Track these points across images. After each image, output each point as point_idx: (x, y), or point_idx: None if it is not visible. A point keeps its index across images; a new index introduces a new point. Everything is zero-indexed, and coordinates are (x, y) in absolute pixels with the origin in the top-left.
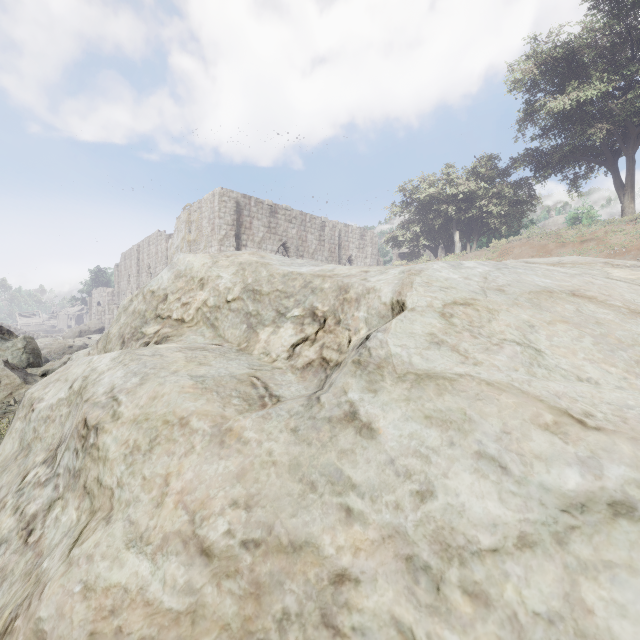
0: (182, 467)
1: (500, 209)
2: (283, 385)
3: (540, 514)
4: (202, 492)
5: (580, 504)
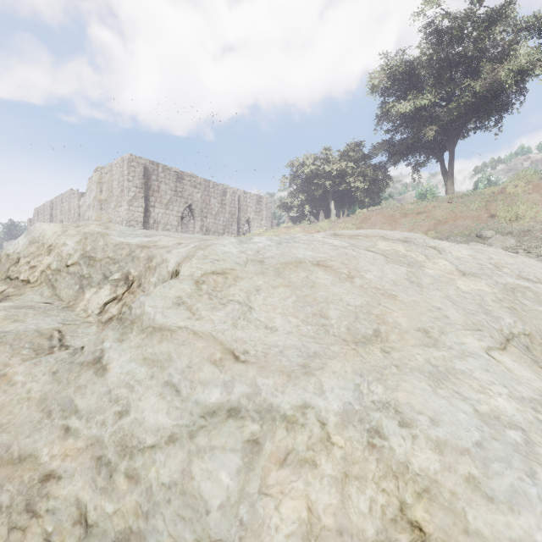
0: None
1: (364, 185)
2: (79, 336)
3: (187, 420)
4: None
5: (213, 411)
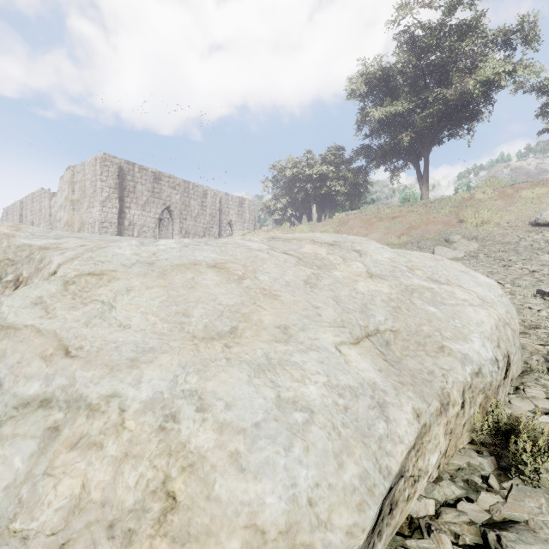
0: None
1: (345, 189)
2: None
3: (0, 411)
4: None
5: (27, 403)
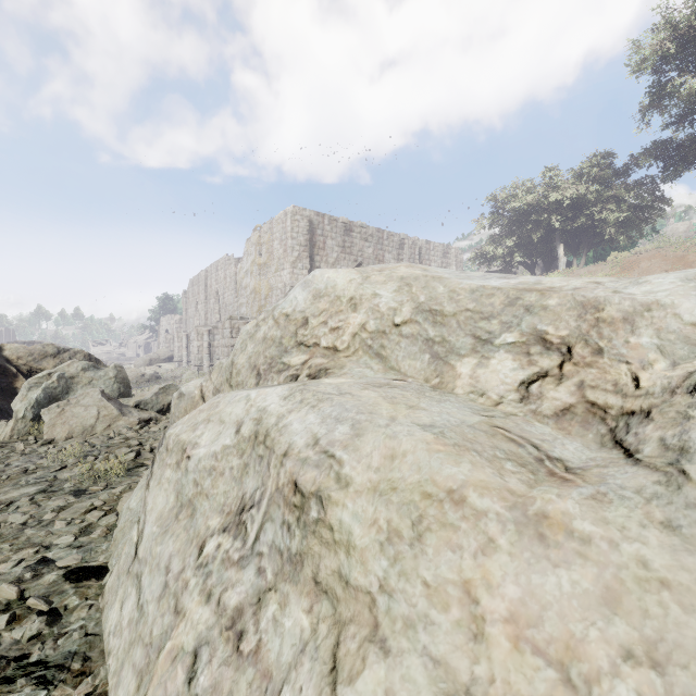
0: (489, 573)
1: (617, 216)
2: (551, 441)
3: None
4: (556, 626)
5: None
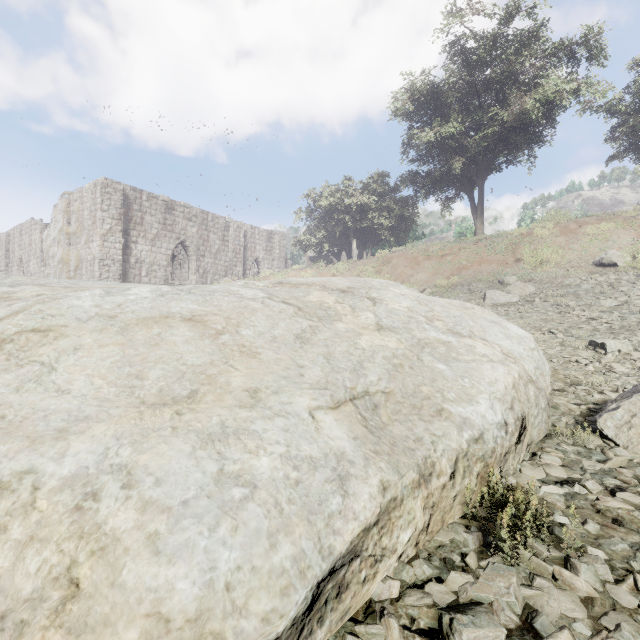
0: None
1: (389, 222)
2: None
3: None
4: None
5: None
